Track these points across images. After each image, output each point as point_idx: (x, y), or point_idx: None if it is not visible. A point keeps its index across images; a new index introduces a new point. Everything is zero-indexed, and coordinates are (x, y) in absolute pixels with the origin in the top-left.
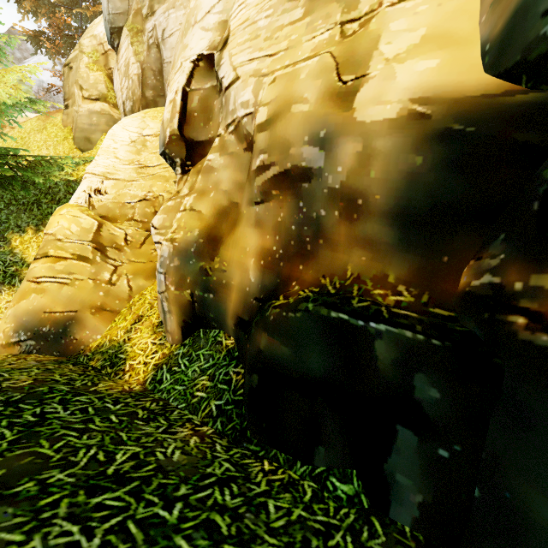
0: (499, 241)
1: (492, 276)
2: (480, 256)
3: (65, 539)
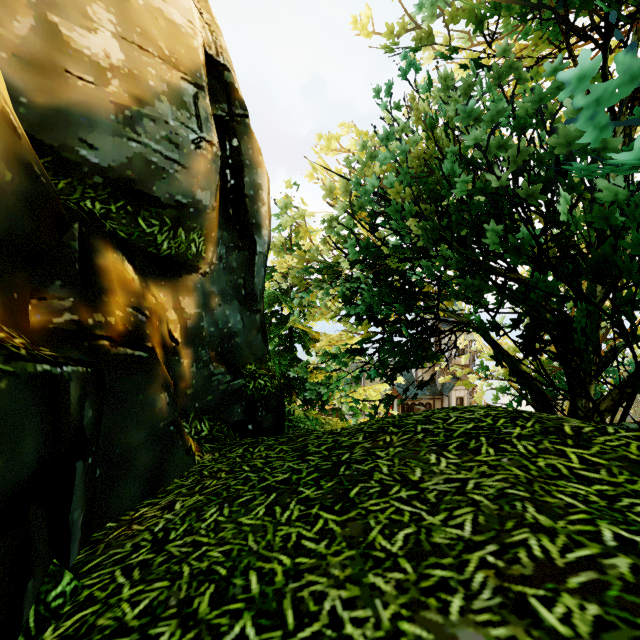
0: (58, 286)
1: (72, 314)
2: (43, 296)
3: (357, 613)
